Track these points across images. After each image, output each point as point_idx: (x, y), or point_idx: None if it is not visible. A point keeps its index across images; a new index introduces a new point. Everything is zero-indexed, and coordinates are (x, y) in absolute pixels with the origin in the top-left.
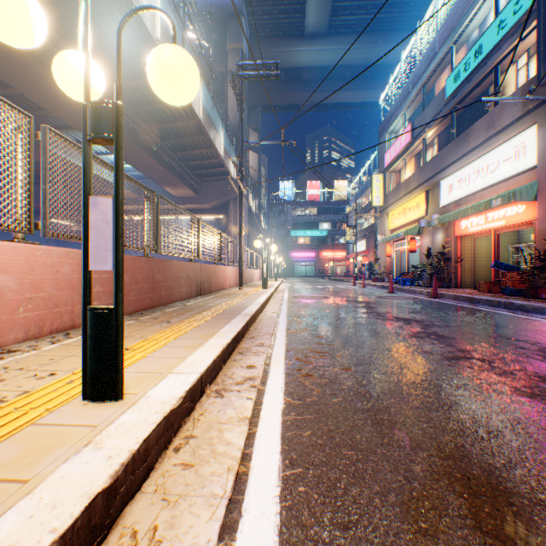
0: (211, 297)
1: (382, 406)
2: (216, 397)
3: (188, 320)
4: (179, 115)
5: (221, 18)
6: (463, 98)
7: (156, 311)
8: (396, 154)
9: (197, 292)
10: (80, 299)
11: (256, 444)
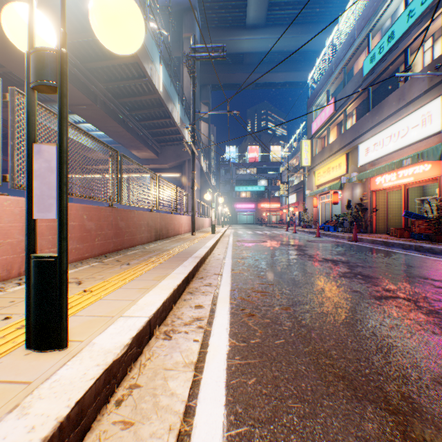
0: (168, 241)
1: (323, 349)
2: (164, 339)
3: (145, 262)
4: (143, 90)
5: (178, 12)
6: (378, 76)
7: (119, 254)
8: (321, 123)
9: (156, 237)
10: (48, 244)
11: (200, 394)
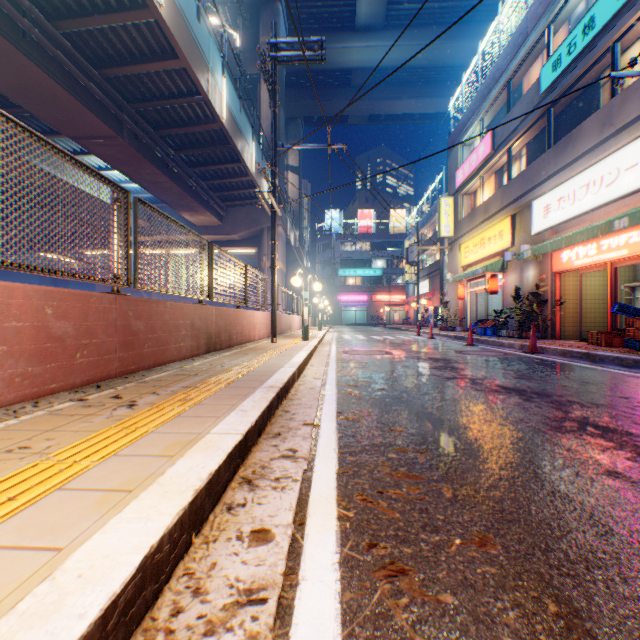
0: (229, 353)
1: None
2: None
3: (167, 400)
4: (196, 117)
5: (252, 4)
6: (566, 91)
7: (128, 381)
8: (471, 171)
9: (208, 346)
10: None
11: None
